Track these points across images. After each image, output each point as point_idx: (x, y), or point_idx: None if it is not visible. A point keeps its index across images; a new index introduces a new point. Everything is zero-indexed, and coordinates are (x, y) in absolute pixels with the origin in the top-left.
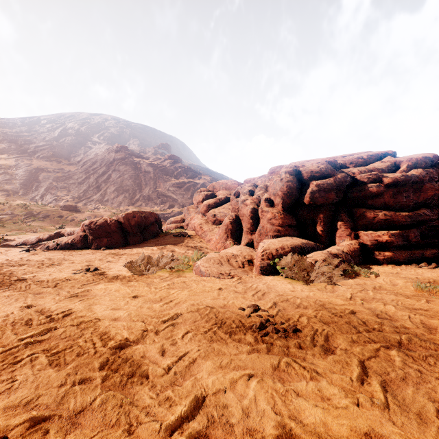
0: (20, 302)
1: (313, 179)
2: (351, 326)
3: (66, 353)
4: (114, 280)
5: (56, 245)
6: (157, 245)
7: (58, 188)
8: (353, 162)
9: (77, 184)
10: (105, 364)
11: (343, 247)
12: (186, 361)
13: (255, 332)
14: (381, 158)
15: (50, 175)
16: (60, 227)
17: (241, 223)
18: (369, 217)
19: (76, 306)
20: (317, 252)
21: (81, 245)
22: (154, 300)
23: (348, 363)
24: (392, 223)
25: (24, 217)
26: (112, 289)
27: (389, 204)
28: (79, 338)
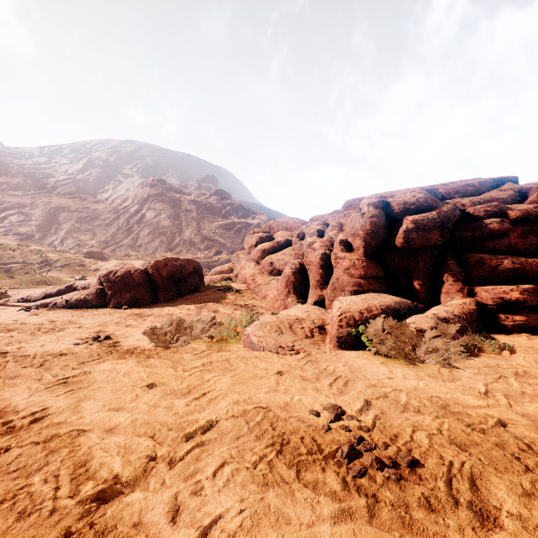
0: None
1: (407, 213)
2: (509, 454)
3: None
4: (128, 356)
5: (65, 302)
6: (195, 302)
7: (82, 231)
8: (460, 190)
9: (105, 225)
10: None
11: (452, 307)
12: None
13: (341, 465)
14: (499, 186)
15: (72, 215)
16: (80, 278)
17: (306, 274)
18: (489, 265)
19: (56, 404)
20: (420, 315)
21: (96, 302)
22: (178, 393)
23: None
24: (522, 275)
25: (38, 266)
26: (120, 371)
27: (517, 248)
28: (37, 472)
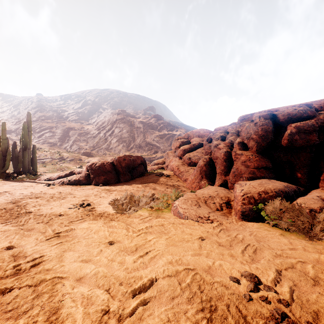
0: (7, 241)
1: (290, 121)
2: None
3: None
4: (99, 218)
5: (68, 181)
6: (142, 183)
7: (81, 140)
8: None
9: (93, 137)
10: None
11: None
12: None
13: None
14: None
15: (76, 132)
16: (79, 167)
17: (214, 165)
18: None
19: (49, 253)
20: (307, 197)
21: (85, 181)
22: (129, 250)
23: None
24: None
25: (58, 160)
26: (92, 229)
27: None
28: (24, 314)
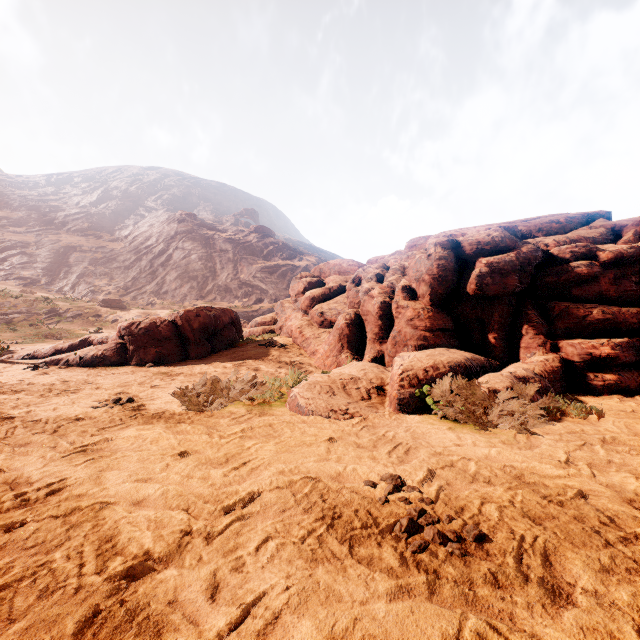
0: None
1: (480, 254)
2: (588, 528)
3: (19, 589)
4: (155, 421)
5: (79, 359)
6: (232, 359)
7: (96, 274)
8: (543, 228)
9: (124, 268)
10: (89, 624)
11: (533, 365)
12: (258, 618)
13: (400, 540)
14: (588, 222)
15: (85, 256)
16: (95, 331)
17: (363, 326)
18: (576, 315)
19: (75, 474)
20: (494, 374)
21: (116, 359)
22: (215, 462)
23: (614, 636)
24: (614, 326)
25: (45, 316)
26: (146, 437)
27: (609, 295)
28: (58, 548)
